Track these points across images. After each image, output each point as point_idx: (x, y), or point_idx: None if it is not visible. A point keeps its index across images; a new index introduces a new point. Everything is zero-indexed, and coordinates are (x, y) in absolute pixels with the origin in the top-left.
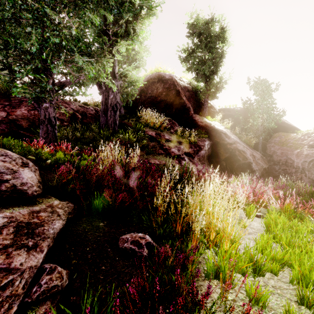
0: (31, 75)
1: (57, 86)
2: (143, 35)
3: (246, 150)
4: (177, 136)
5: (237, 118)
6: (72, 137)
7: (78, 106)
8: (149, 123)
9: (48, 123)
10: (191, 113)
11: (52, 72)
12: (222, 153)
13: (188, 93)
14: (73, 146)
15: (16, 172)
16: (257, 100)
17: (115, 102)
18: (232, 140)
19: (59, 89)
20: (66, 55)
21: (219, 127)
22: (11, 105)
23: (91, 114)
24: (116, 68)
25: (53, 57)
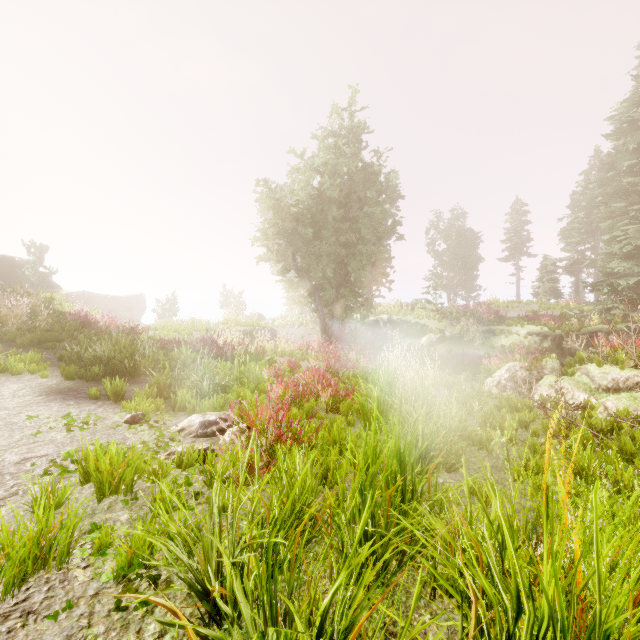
0: None
1: None
2: None
3: None
4: None
5: None
6: None
7: None
8: None
9: None
10: None
11: None
12: None
13: None
14: None
15: None
16: (34, 260)
17: None
18: None
19: None
20: None
21: None
22: None
23: None
24: None
25: None
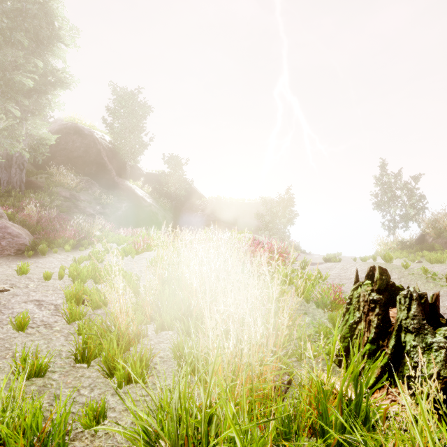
0: None
1: None
2: (57, 104)
3: (159, 212)
4: (95, 197)
5: (162, 183)
6: None
7: None
8: (64, 184)
9: None
10: (113, 174)
11: None
12: (140, 214)
13: (111, 154)
14: None
15: (4, 214)
16: (171, 172)
17: (22, 160)
18: (149, 203)
19: None
20: None
21: (138, 191)
22: None
23: None
24: (24, 129)
25: None
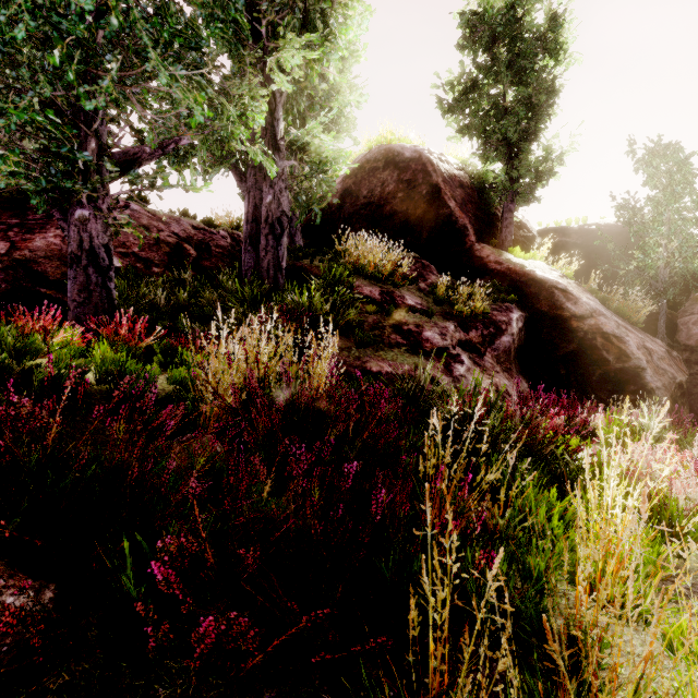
0: (18, 118)
1: (109, 158)
2: (350, 36)
3: (624, 335)
4: (438, 297)
5: (590, 252)
6: (170, 302)
7: (191, 227)
8: (365, 267)
9: (89, 264)
10: (469, 240)
11: (101, 124)
12: (556, 343)
13: (461, 193)
14: (166, 327)
15: None
16: (654, 199)
17: (278, 212)
18: (586, 306)
19: (122, 172)
20: (159, 100)
21: (546, 274)
22: (23, 226)
23: (220, 246)
24: (280, 126)
25: (89, 67)
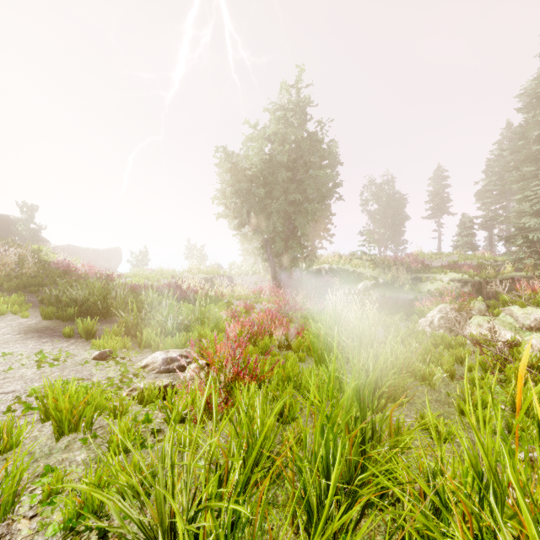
0: None
1: None
2: None
3: None
4: None
5: None
6: None
7: None
8: None
9: None
10: None
11: None
12: None
13: None
14: None
15: None
16: (26, 218)
17: None
18: None
19: None
20: None
21: None
22: None
23: None
24: None
25: None
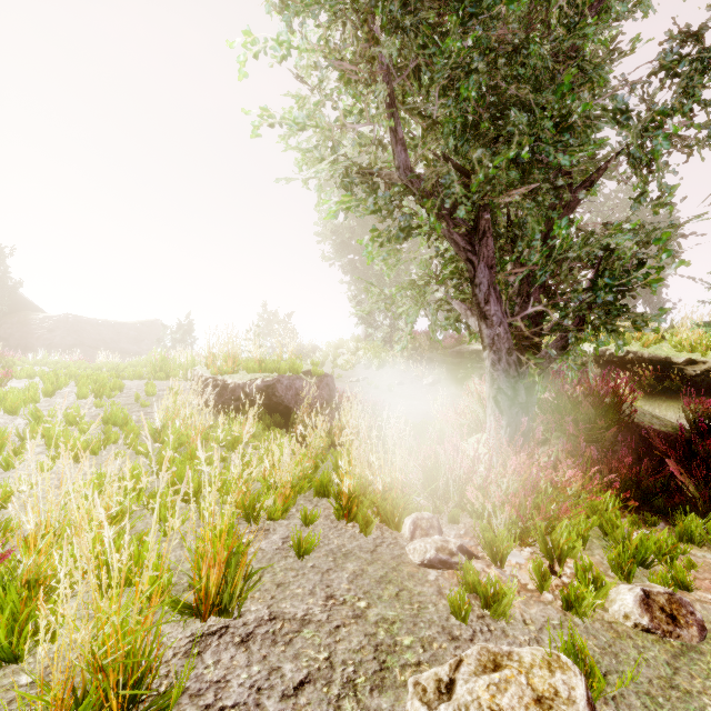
0: None
1: None
2: None
3: None
4: None
5: None
6: None
7: None
8: None
9: None
10: None
11: None
12: None
13: None
14: None
15: None
16: None
17: None
18: None
19: None
20: None
21: None
22: None
23: None
24: None
25: None
